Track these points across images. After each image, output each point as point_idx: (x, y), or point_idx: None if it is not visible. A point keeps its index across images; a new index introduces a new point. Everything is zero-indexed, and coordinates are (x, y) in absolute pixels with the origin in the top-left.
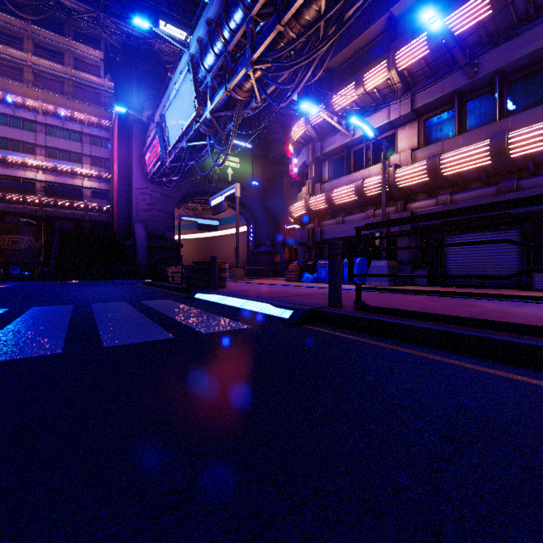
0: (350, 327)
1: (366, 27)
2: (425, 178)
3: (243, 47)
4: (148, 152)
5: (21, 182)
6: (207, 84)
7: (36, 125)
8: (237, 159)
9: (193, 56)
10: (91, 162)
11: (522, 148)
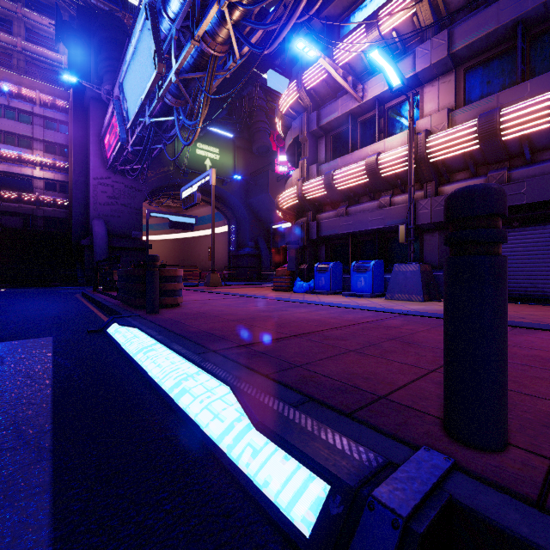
0: None
1: None
2: (473, 146)
3: None
4: (107, 133)
5: None
6: (172, 39)
7: None
8: (216, 149)
9: (153, 3)
10: (44, 148)
11: None
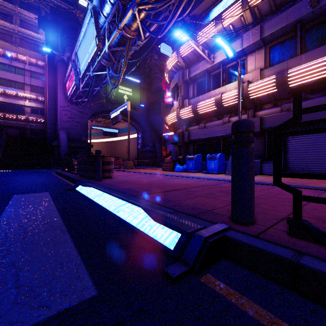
0: (322, 301)
1: None
2: (273, 90)
3: None
4: (68, 81)
5: None
6: (105, 28)
7: None
8: (130, 89)
9: (95, 7)
10: (31, 89)
11: None
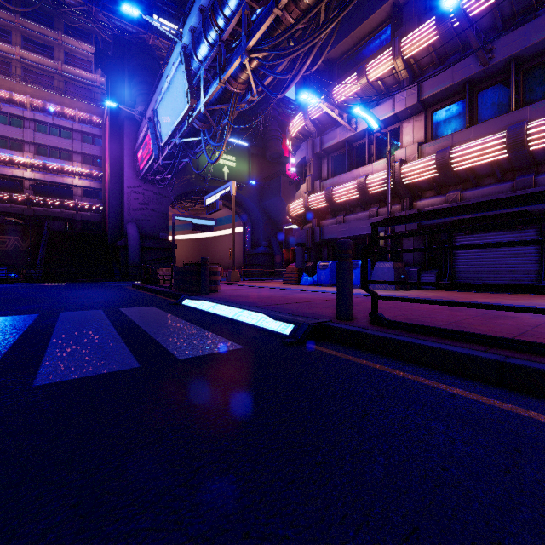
0: (367, 349)
1: (368, 14)
2: (434, 174)
3: (239, 36)
4: (141, 149)
5: (7, 180)
6: (201, 76)
7: (24, 120)
8: (233, 157)
9: (185, 47)
10: (82, 160)
11: (543, 140)
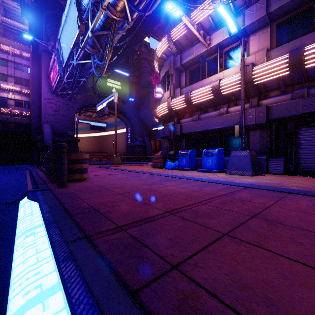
0: None
1: None
2: (284, 72)
3: None
4: (52, 71)
5: None
6: (89, 10)
7: None
8: (119, 82)
9: None
10: (15, 81)
11: None
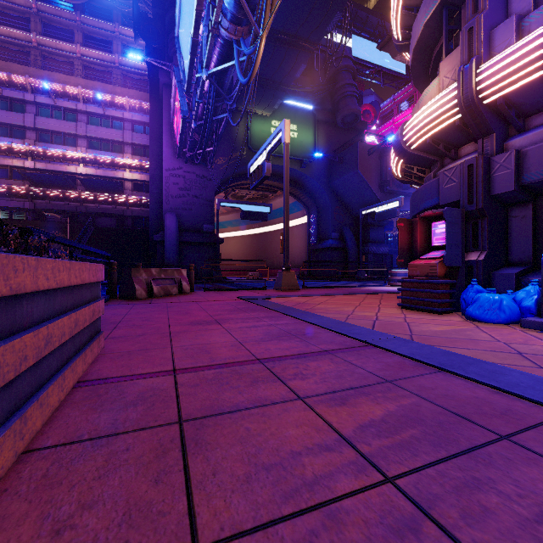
0: None
1: None
2: None
3: None
4: (175, 116)
5: (55, 174)
6: None
7: (78, 114)
8: (293, 125)
9: None
10: (133, 151)
11: None
